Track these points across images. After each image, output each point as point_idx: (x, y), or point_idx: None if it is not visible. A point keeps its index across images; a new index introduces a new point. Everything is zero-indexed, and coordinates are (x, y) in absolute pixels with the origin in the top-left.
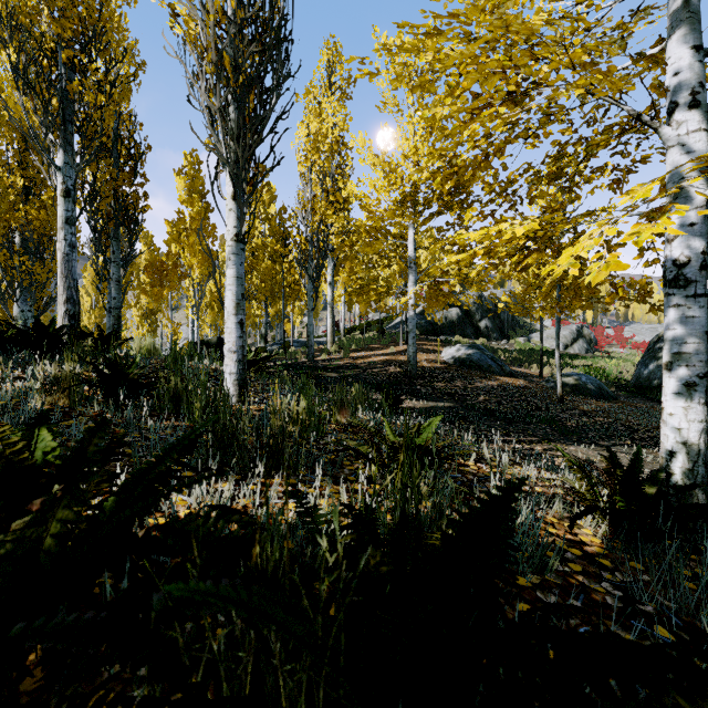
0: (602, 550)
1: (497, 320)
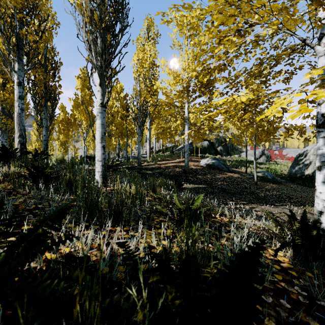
0: (290, 265)
1: (225, 146)
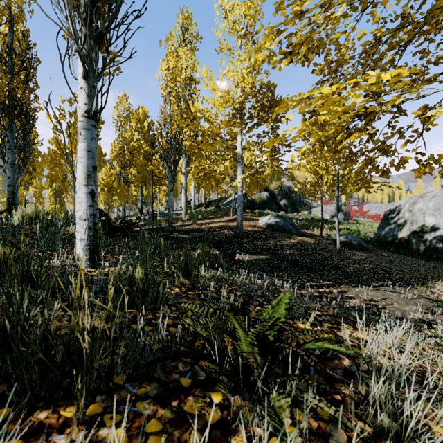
0: None
1: (291, 200)
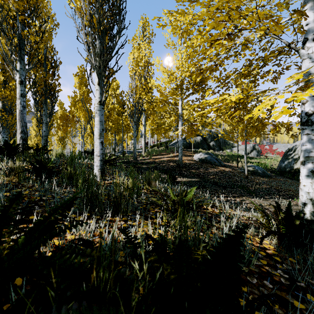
0: (275, 252)
1: (217, 142)
